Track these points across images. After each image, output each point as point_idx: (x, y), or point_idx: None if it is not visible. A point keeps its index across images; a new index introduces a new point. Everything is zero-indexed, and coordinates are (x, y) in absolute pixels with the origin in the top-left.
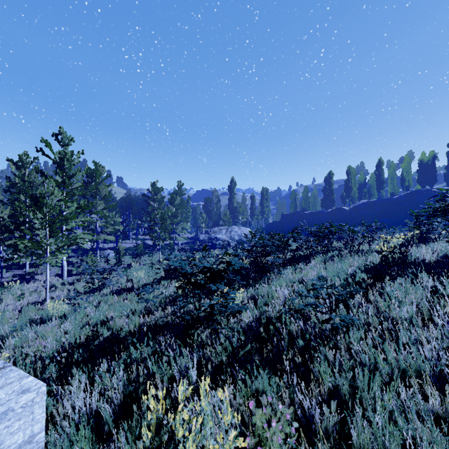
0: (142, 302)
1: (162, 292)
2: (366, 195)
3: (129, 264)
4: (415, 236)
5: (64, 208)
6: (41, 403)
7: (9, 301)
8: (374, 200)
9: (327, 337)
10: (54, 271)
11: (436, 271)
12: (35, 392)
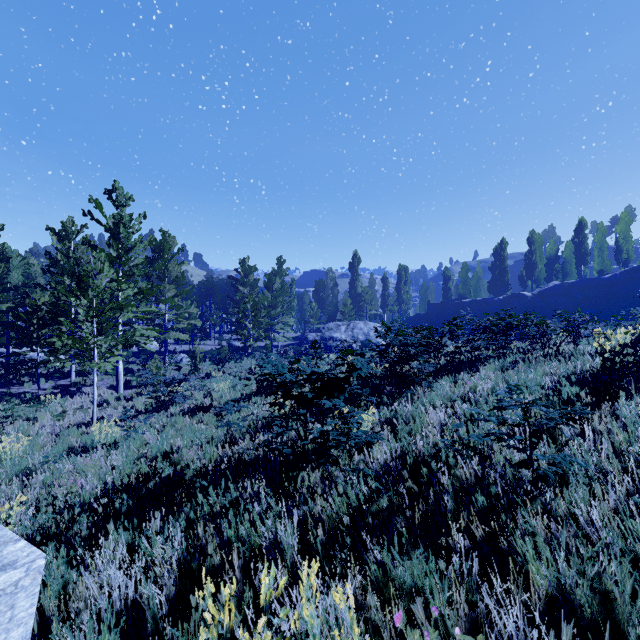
0: (222, 427)
1: (252, 412)
2: (559, 274)
3: (208, 374)
4: None
5: (118, 292)
6: (30, 589)
7: (46, 421)
8: (572, 282)
9: (528, 492)
10: (108, 382)
11: None
12: (23, 569)
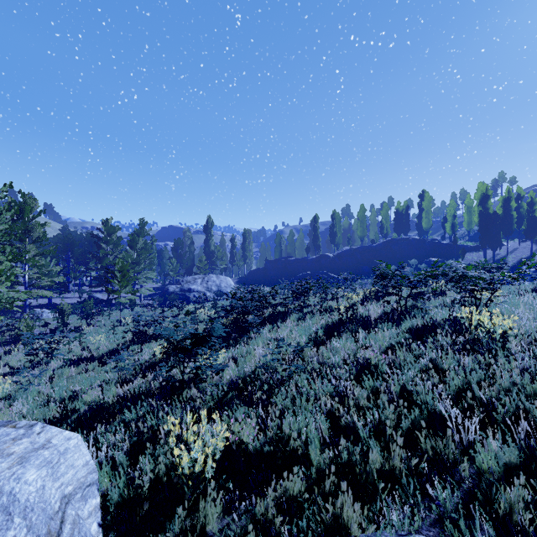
0: (116, 371)
1: (134, 358)
2: (350, 241)
3: (77, 327)
4: (373, 293)
5: None
6: (83, 445)
7: None
8: (356, 248)
9: (284, 380)
10: None
11: (369, 326)
12: (76, 439)
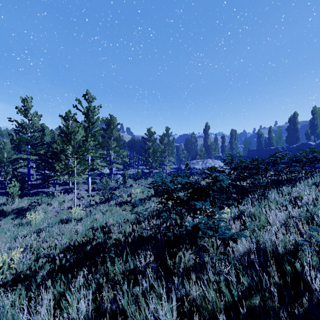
0: (133, 214)
1: (151, 206)
2: None
3: (131, 185)
4: None
5: (86, 142)
6: None
7: (55, 205)
8: None
9: None
10: (85, 188)
11: None
12: None
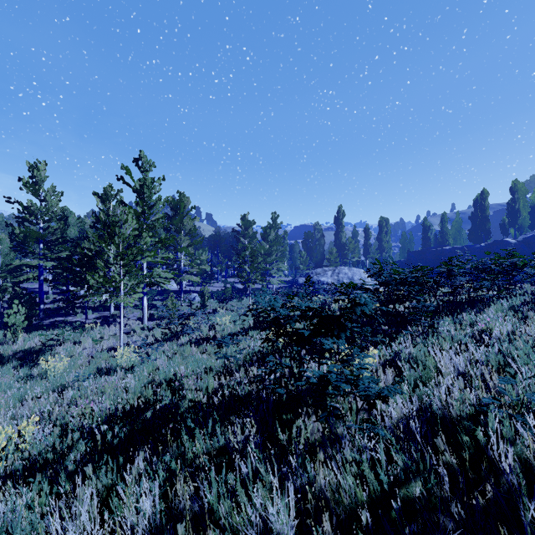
0: (220, 358)
1: (248, 345)
2: None
3: (215, 310)
4: None
5: (139, 239)
6: None
7: (87, 344)
8: None
9: None
10: (137, 315)
11: None
12: None
